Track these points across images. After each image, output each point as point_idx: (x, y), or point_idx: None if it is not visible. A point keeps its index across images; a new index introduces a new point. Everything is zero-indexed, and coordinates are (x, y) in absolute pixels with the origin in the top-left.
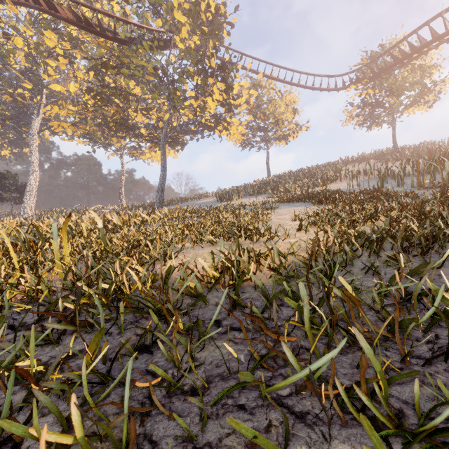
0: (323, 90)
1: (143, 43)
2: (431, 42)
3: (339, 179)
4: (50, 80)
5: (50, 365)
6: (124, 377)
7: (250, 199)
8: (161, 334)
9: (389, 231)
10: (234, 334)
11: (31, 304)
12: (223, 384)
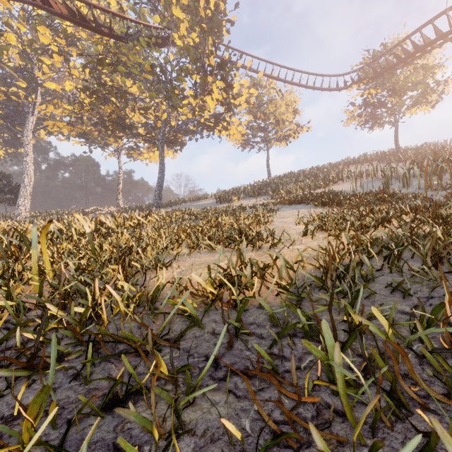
0: (324, 89)
1: (140, 39)
2: (435, 40)
3: (341, 181)
4: (45, 78)
5: None
6: None
7: (250, 201)
8: (126, 410)
9: (409, 238)
10: (236, 381)
11: None
12: None
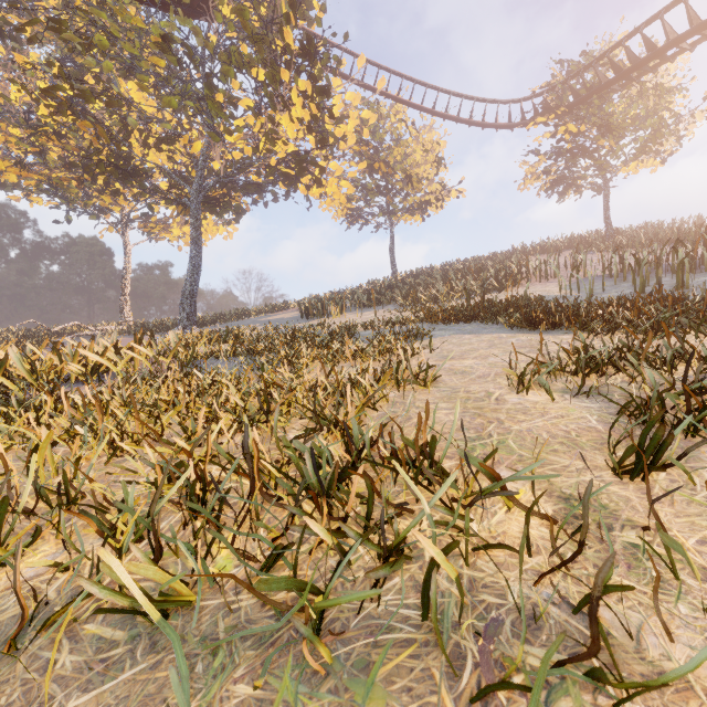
0: (487, 126)
1: None
2: (689, 34)
3: (524, 280)
4: None
5: None
6: None
7: (363, 314)
8: None
9: None
10: None
11: None
12: None
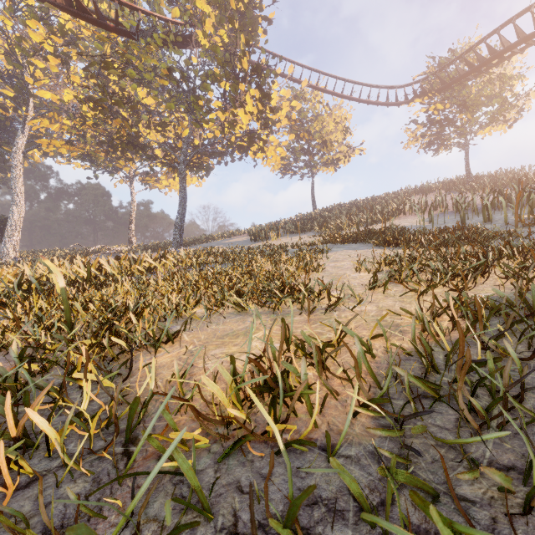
0: (380, 104)
1: (154, 35)
2: (517, 44)
3: (402, 214)
4: (38, 85)
5: None
6: None
7: (292, 238)
8: None
9: None
10: None
11: None
12: None
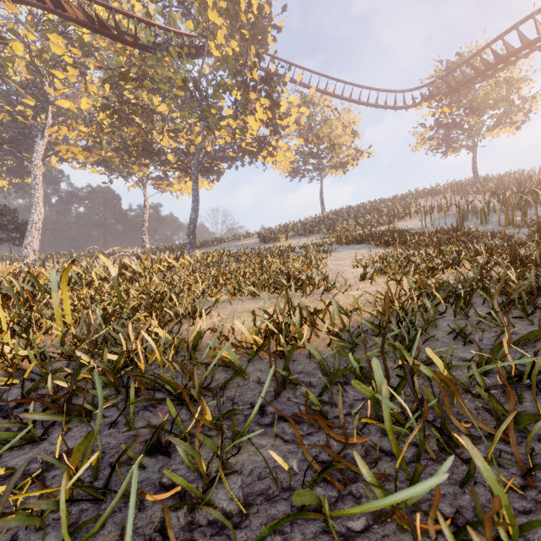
0: (388, 108)
1: (170, 49)
2: (520, 50)
3: (408, 216)
4: (57, 95)
5: (27, 473)
6: (127, 496)
7: (300, 240)
8: (177, 439)
9: (480, 281)
10: (283, 426)
11: (17, 378)
12: (268, 508)
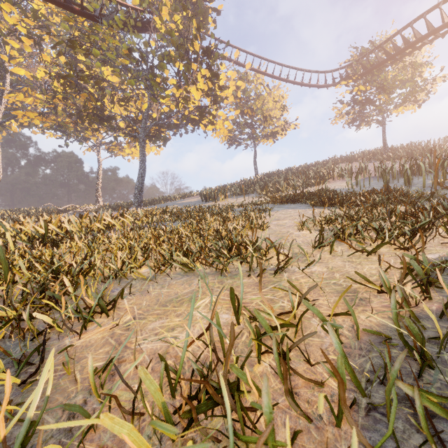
0: (312, 86)
1: (115, 18)
2: (427, 36)
3: (331, 179)
4: (13, 63)
5: None
6: None
7: (237, 199)
8: None
9: None
10: None
11: None
12: None
